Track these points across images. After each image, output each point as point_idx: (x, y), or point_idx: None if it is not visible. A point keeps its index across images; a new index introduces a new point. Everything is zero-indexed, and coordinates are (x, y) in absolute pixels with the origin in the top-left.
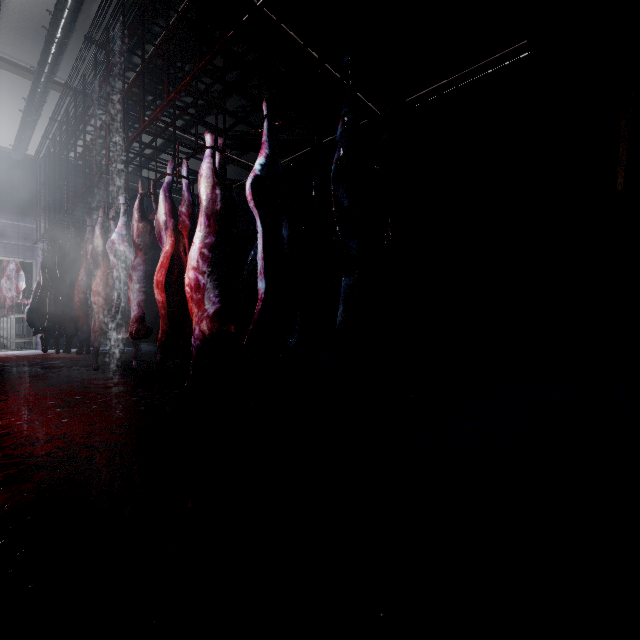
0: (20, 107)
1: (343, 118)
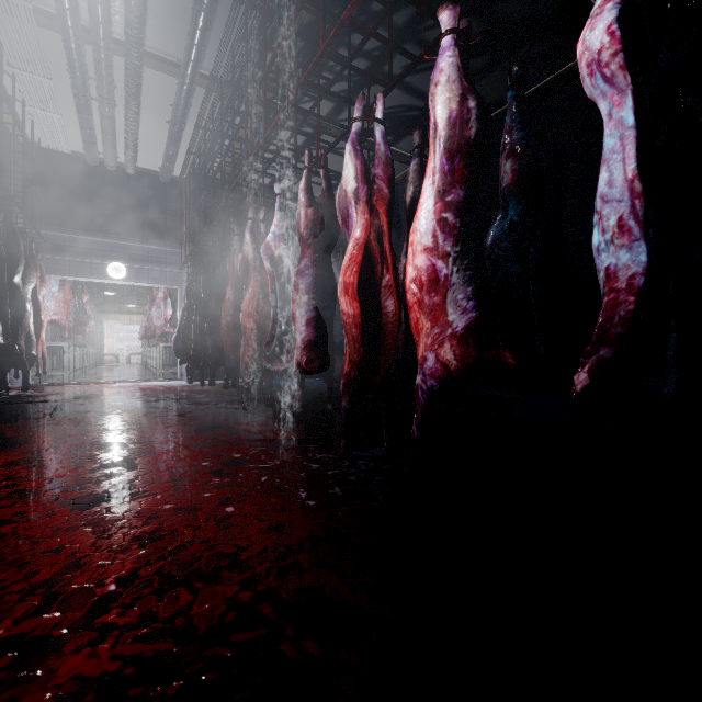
0: (167, 118)
1: None
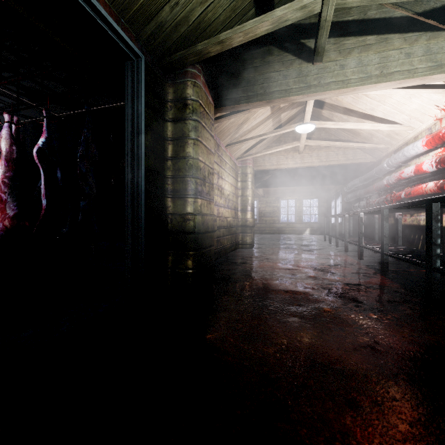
0: None
1: (83, 134)
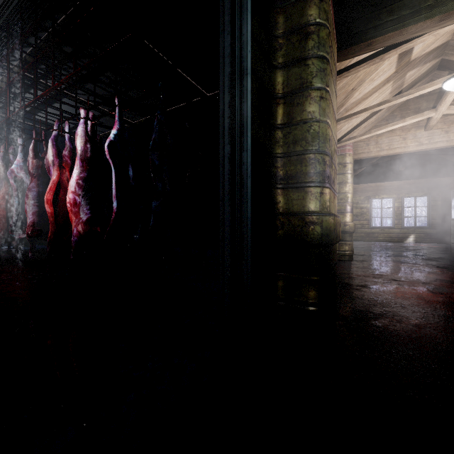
0: None
1: (157, 117)
